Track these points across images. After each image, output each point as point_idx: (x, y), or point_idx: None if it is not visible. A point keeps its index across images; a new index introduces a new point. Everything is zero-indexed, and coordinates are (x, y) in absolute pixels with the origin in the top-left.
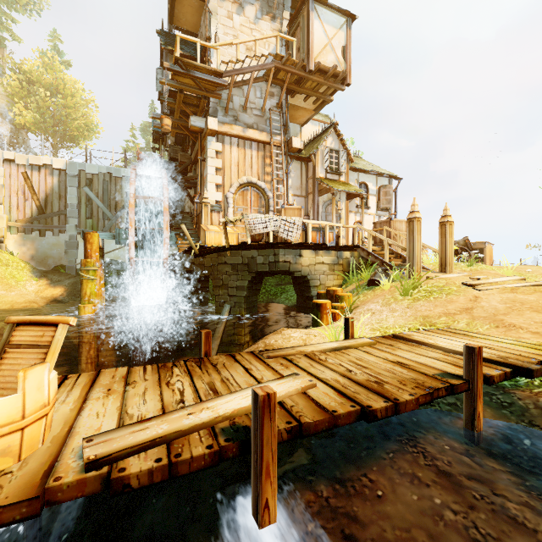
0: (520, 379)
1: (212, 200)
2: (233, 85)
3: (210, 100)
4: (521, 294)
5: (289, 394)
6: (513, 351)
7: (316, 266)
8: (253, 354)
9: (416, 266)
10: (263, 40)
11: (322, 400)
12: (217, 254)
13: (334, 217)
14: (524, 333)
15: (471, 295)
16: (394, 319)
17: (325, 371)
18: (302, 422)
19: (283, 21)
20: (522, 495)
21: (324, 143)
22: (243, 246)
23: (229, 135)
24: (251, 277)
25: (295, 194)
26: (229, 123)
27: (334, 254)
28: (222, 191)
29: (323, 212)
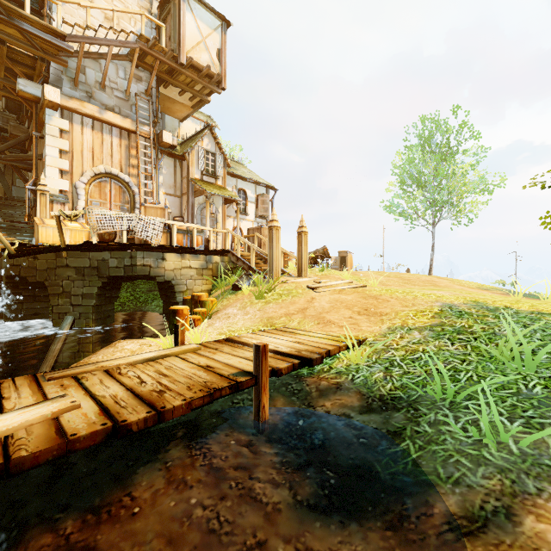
0: (316, 368)
1: (54, 188)
2: (85, 54)
3: (51, 64)
4: (344, 295)
5: (27, 423)
6: (315, 344)
7: (182, 270)
8: (34, 377)
9: (275, 271)
10: (128, 14)
11: (70, 424)
12: (55, 255)
13: (207, 220)
14: (335, 327)
15: (310, 296)
16: (243, 322)
17: (112, 386)
18: (13, 457)
19: (153, 1)
20: (273, 473)
21: (200, 143)
22: (85, 247)
23: (79, 113)
24: (103, 282)
25: (167, 192)
26: (81, 98)
27: (203, 258)
28: (69, 179)
29: (198, 214)
